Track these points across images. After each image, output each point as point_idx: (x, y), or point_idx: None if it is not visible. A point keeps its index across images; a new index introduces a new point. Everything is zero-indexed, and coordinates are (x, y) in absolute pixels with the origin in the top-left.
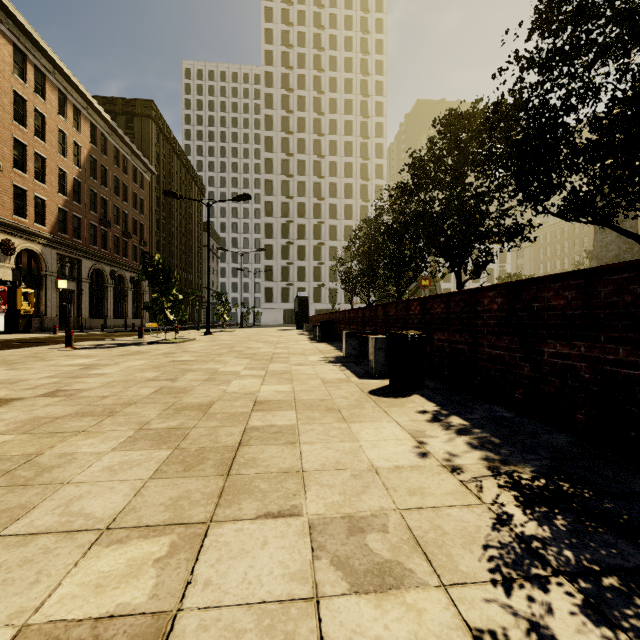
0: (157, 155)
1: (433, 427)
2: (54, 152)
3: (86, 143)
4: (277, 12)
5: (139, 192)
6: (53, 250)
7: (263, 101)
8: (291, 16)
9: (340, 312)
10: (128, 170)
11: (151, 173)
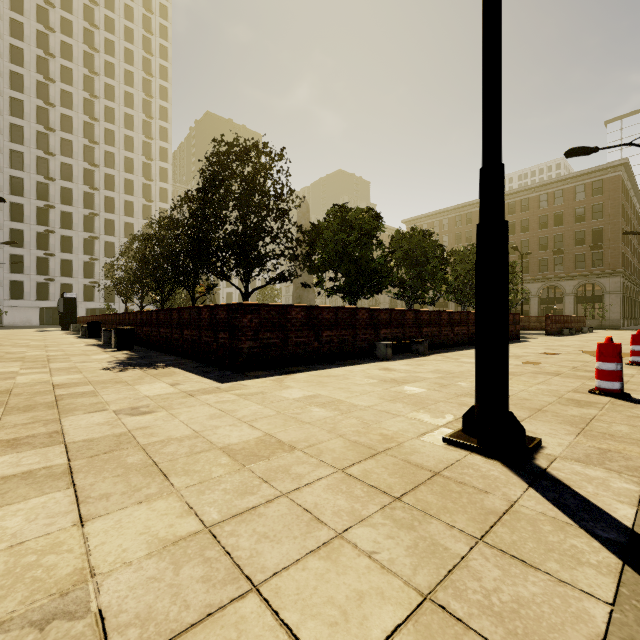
0: None
1: (121, 354)
2: None
3: None
4: None
5: None
6: None
7: (7, 52)
8: None
9: (106, 315)
10: None
11: None
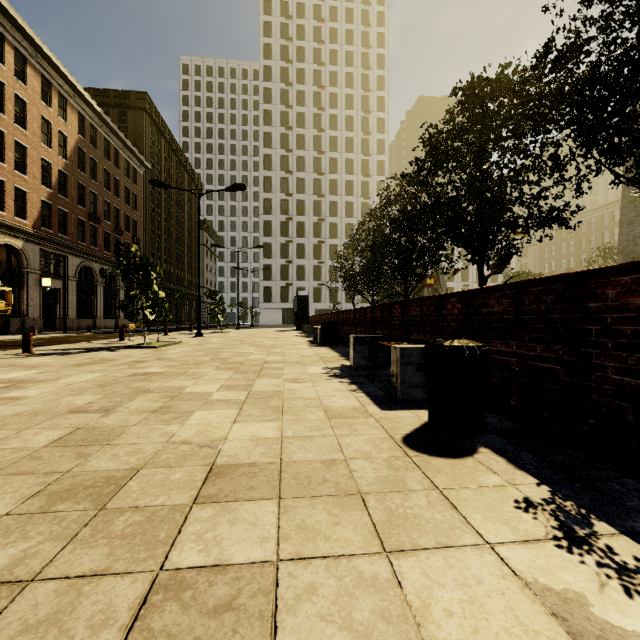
0: (152, 150)
1: (591, 577)
2: (37, 141)
3: (73, 133)
4: (276, 4)
5: (132, 187)
6: (36, 246)
7: (262, 96)
8: (290, 9)
9: (343, 312)
10: (120, 164)
11: (145, 168)
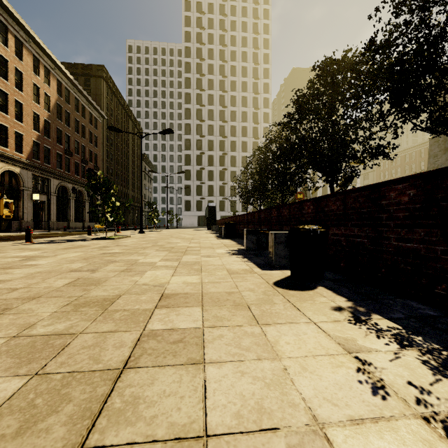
0: (107, 105)
1: (362, 332)
2: (29, 100)
3: (54, 94)
4: (193, 4)
5: (94, 131)
6: (29, 171)
7: (183, 67)
8: (203, 7)
9: (240, 215)
10: (86, 115)
11: (103, 118)
